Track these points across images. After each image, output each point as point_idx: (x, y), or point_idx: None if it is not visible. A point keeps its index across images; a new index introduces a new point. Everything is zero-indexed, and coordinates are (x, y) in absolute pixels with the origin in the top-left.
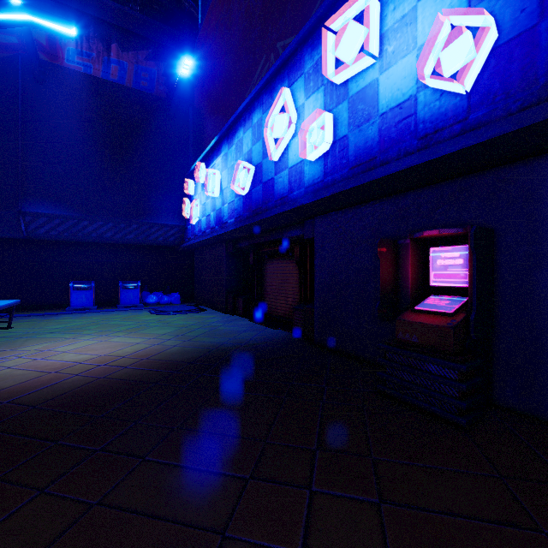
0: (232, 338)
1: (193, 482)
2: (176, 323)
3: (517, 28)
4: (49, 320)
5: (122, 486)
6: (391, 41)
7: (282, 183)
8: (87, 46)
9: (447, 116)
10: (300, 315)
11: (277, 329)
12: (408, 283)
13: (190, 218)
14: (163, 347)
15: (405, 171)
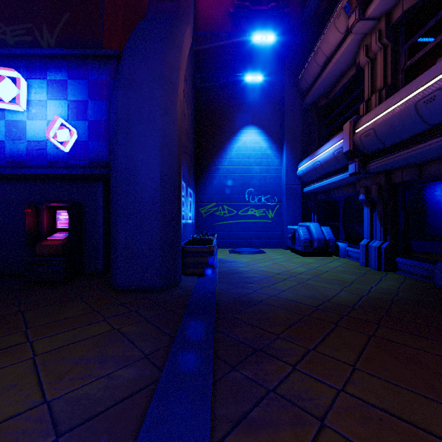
0: None
1: None
2: None
3: (83, 139)
4: None
5: None
6: (34, 107)
7: None
8: None
9: (60, 157)
10: None
11: None
12: (44, 227)
13: None
14: None
15: (41, 174)
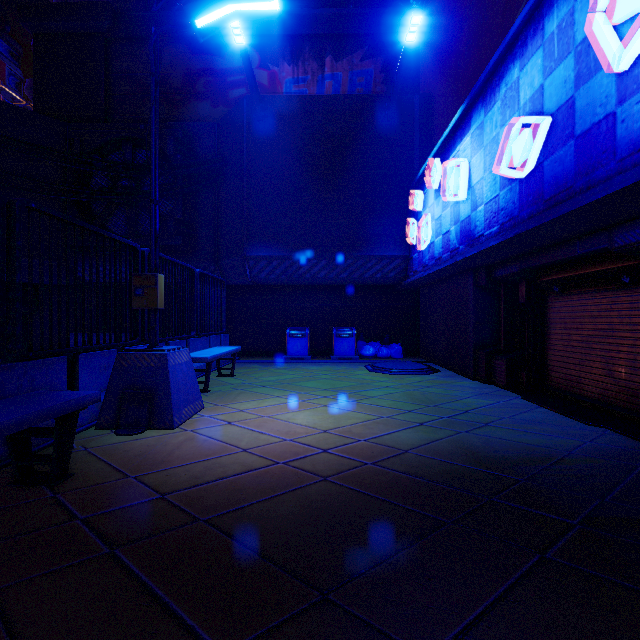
0: (504, 434)
1: None
2: (401, 389)
3: None
4: (266, 369)
5: None
6: None
7: None
8: (303, 71)
9: None
10: None
11: (596, 426)
12: None
13: (416, 244)
14: (386, 433)
15: None
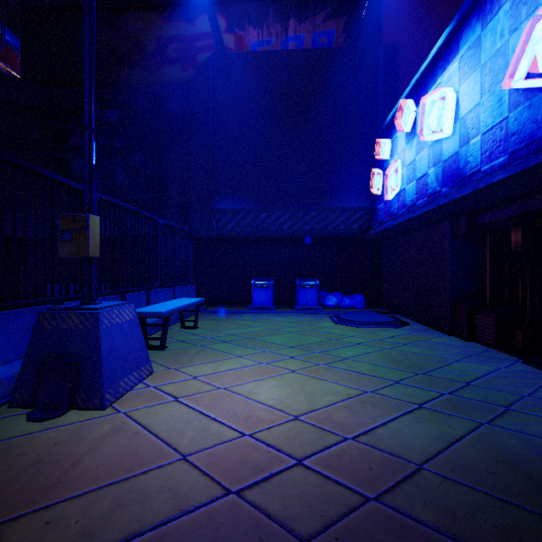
0: None
1: None
2: (375, 347)
3: None
4: (230, 320)
5: None
6: None
7: None
8: (267, 34)
9: None
10: None
11: None
12: None
13: (382, 194)
14: (379, 423)
15: None
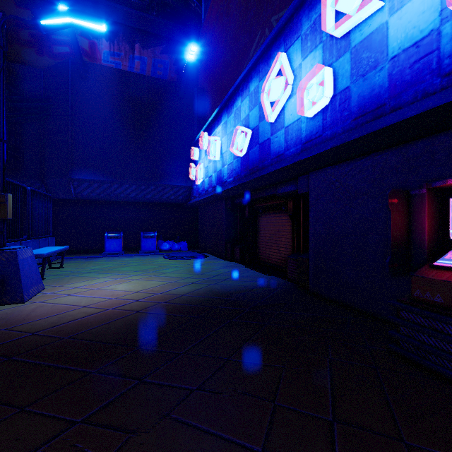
0: (232, 283)
1: (201, 448)
2: (184, 267)
3: None
4: (89, 262)
5: (132, 443)
6: None
7: (278, 142)
8: (118, 48)
9: None
10: (293, 264)
11: (271, 275)
12: (423, 237)
13: (195, 180)
14: (173, 289)
15: (424, 114)
